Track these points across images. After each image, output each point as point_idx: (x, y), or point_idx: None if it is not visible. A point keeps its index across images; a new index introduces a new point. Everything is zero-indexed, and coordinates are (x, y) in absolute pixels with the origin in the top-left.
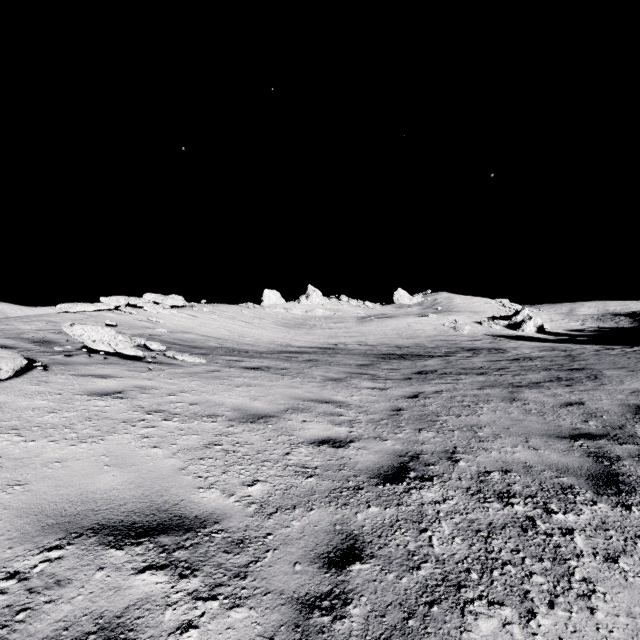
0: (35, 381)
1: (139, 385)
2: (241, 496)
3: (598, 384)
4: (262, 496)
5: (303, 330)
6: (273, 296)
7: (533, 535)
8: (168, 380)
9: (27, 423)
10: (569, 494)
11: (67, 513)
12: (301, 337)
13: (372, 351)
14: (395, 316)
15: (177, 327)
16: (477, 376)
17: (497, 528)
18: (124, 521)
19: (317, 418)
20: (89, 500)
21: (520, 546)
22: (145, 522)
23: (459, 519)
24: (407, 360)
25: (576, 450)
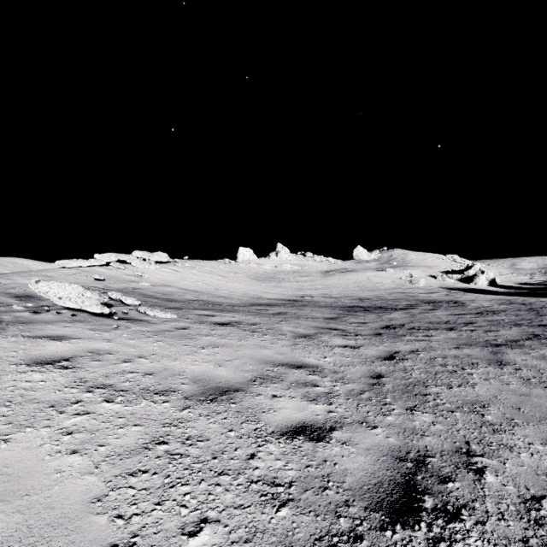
0: None
1: (94, 349)
2: None
3: None
4: None
5: (273, 283)
6: (247, 253)
7: None
8: (129, 341)
9: None
10: None
11: None
12: (271, 290)
13: (337, 303)
14: (355, 270)
15: (160, 281)
16: (447, 332)
17: None
18: None
19: (289, 391)
20: None
21: None
22: None
23: None
24: (372, 313)
25: None
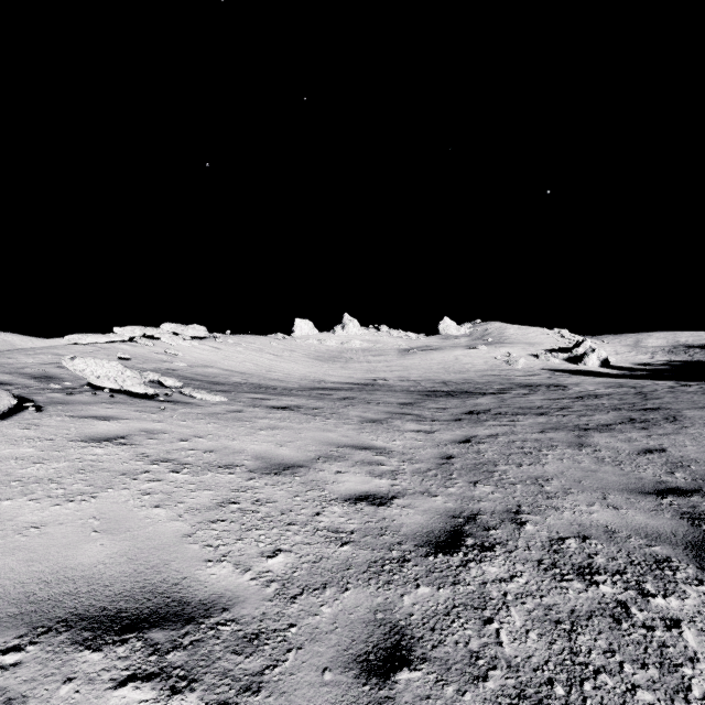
0: (25, 424)
1: (147, 428)
2: (259, 572)
3: (679, 427)
4: (285, 571)
5: (338, 364)
6: (305, 326)
7: (629, 628)
8: (181, 422)
9: (6, 476)
10: (666, 569)
11: (36, 598)
12: (336, 372)
13: (416, 387)
14: (441, 348)
15: (198, 360)
16: (537, 417)
17: (582, 618)
18: (107, 609)
19: (353, 468)
20: (67, 579)
21: (615, 645)
22: (134, 610)
23: (532, 605)
24: (455, 398)
25: (665, 510)
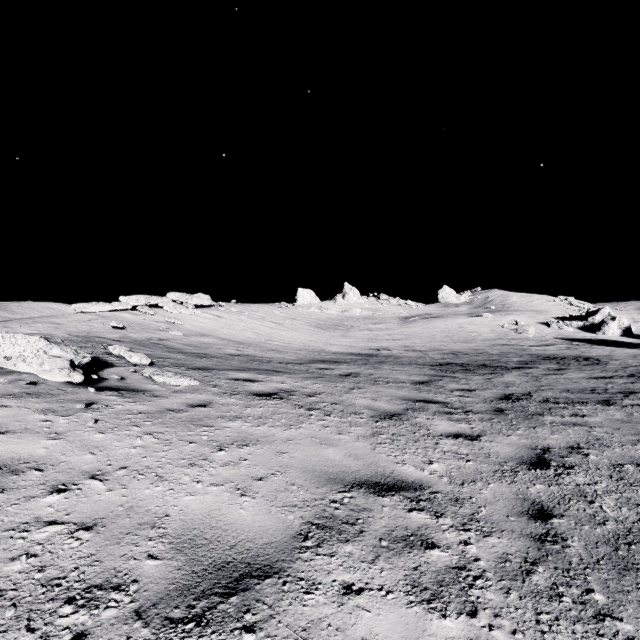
0: None
1: (13, 457)
2: None
3: None
4: None
5: (339, 332)
6: (307, 295)
7: None
8: (94, 436)
9: None
10: None
11: None
12: (337, 340)
13: (424, 359)
14: (442, 316)
15: (197, 329)
16: (605, 408)
17: None
18: None
19: (377, 567)
20: None
21: None
22: None
23: None
24: (476, 374)
25: None
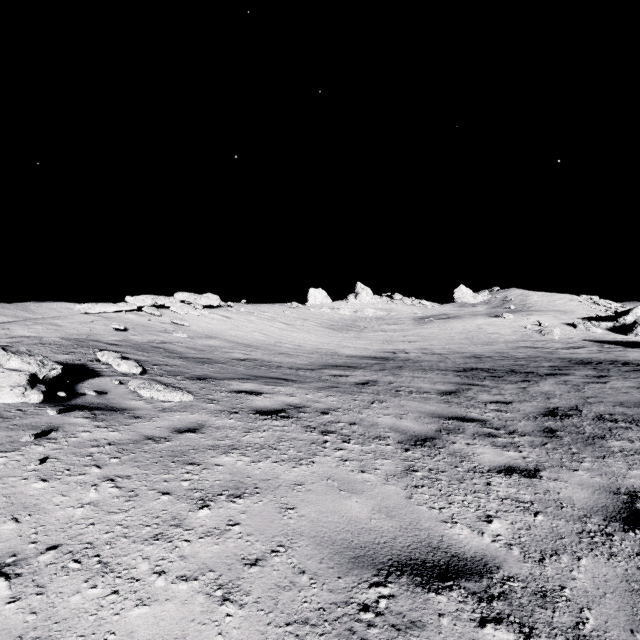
0: None
1: None
2: None
3: None
4: None
5: (352, 333)
6: (319, 295)
7: None
8: (32, 485)
9: None
10: None
11: None
12: (350, 342)
13: (445, 364)
14: (459, 316)
15: (204, 331)
16: None
17: None
18: None
19: None
20: None
21: None
22: None
23: None
24: (506, 382)
25: None
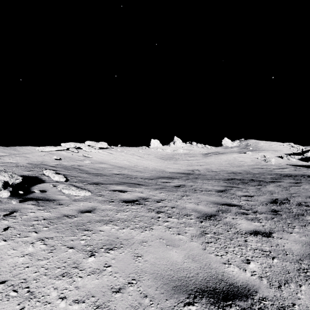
0: None
1: None
2: None
3: None
4: None
5: (172, 161)
6: (156, 142)
7: None
8: None
9: None
10: None
11: None
12: (171, 165)
13: (219, 176)
14: (225, 153)
15: (99, 160)
16: None
17: None
18: None
19: None
20: None
21: None
22: None
23: None
24: (250, 185)
25: None
